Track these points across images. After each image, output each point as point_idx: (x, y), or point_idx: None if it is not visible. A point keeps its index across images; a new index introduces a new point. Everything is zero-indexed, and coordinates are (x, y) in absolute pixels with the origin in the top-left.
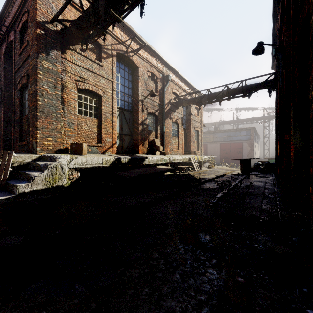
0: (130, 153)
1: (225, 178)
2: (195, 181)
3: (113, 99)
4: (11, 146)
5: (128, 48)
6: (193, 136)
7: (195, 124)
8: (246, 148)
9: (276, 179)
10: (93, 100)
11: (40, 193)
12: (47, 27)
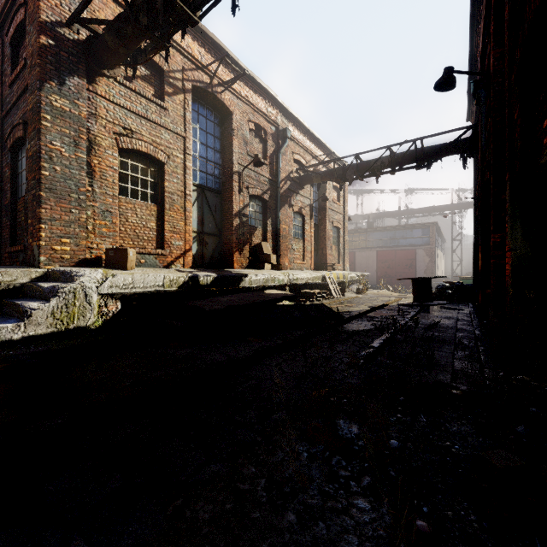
0: (217, 267)
1: (387, 311)
2: (334, 318)
3: (185, 168)
4: None
5: (213, 78)
6: (330, 238)
7: (334, 217)
8: (422, 259)
9: (475, 313)
10: (148, 169)
11: (43, 341)
12: (60, 33)
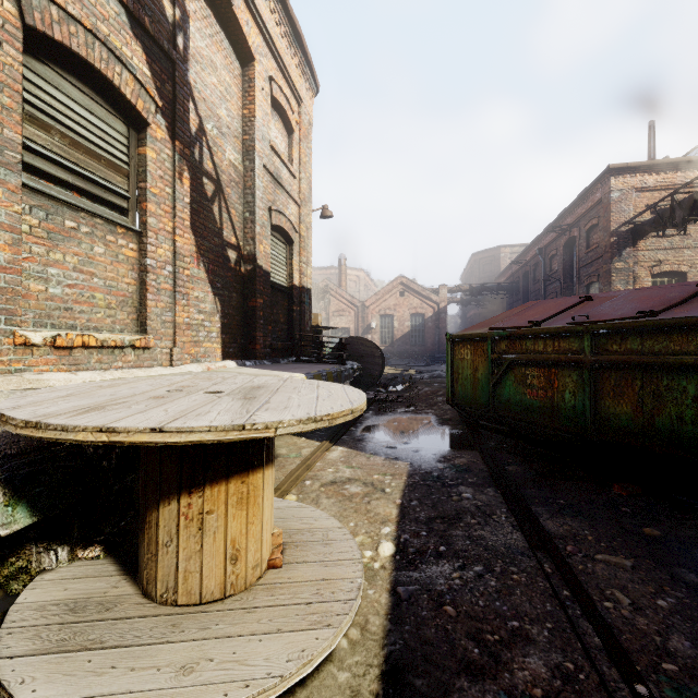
0: None
1: None
2: None
3: None
4: None
5: None
6: None
7: None
8: None
9: None
10: (672, 280)
11: None
12: (619, 232)
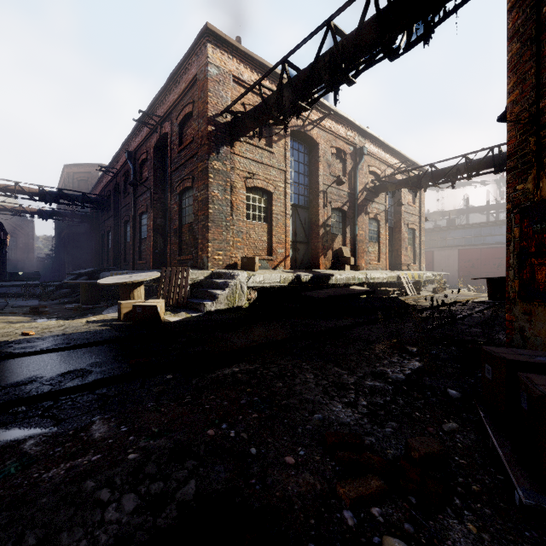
0: (306, 268)
1: (458, 306)
2: (407, 308)
3: (286, 194)
4: (160, 261)
5: (305, 121)
6: (405, 239)
7: (409, 219)
8: None
9: None
10: (262, 199)
11: (224, 313)
12: (217, 121)
